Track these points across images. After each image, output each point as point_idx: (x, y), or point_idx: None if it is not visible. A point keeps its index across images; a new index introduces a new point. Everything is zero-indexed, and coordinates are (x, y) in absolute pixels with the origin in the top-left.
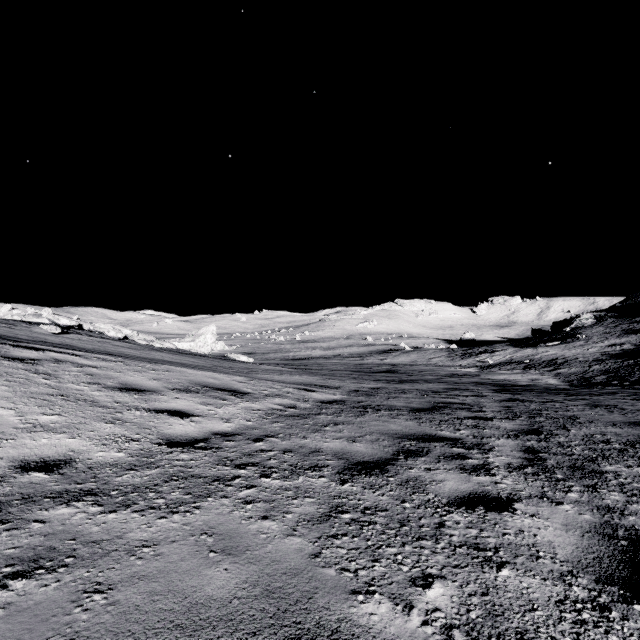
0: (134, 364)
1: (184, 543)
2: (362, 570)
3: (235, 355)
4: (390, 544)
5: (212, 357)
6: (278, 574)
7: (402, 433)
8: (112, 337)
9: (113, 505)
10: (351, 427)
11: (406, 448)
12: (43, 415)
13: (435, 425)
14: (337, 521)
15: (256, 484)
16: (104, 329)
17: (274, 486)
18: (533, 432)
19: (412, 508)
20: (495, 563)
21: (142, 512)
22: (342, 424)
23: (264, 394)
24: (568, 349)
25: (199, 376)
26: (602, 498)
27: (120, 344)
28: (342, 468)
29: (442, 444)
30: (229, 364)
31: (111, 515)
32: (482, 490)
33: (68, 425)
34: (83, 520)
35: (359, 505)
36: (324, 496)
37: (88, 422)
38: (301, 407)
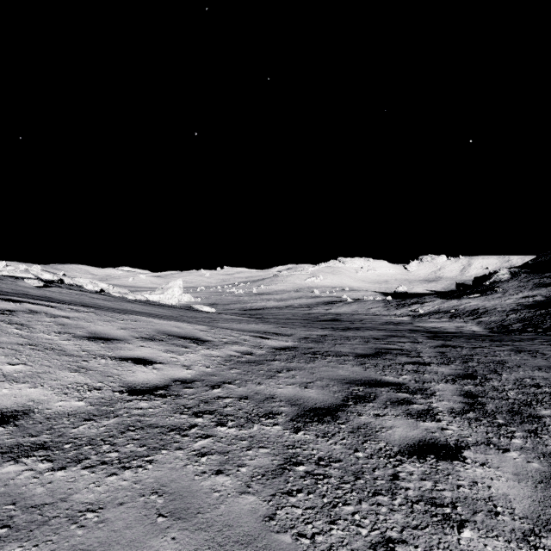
0: (105, 314)
1: (132, 505)
2: (319, 535)
3: (199, 306)
4: (346, 501)
5: (179, 308)
6: (230, 543)
7: (350, 378)
8: (90, 290)
9: (63, 461)
10: (303, 373)
11: (355, 393)
12: (8, 365)
13: (379, 370)
14: (292, 475)
15: (212, 434)
16: (82, 283)
17: (229, 435)
18: (468, 376)
19: (365, 458)
20: (455, 522)
21: (92, 468)
22: (294, 370)
23: (223, 342)
24: (488, 300)
25: (164, 325)
26: (545, 444)
27: (96, 296)
28: (295, 415)
29: (387, 389)
30: (193, 314)
31: (59, 473)
32: (430, 437)
33: (32, 374)
34: (28, 479)
35: (313, 455)
36: (278, 446)
37: (52, 371)
38: (257, 353)
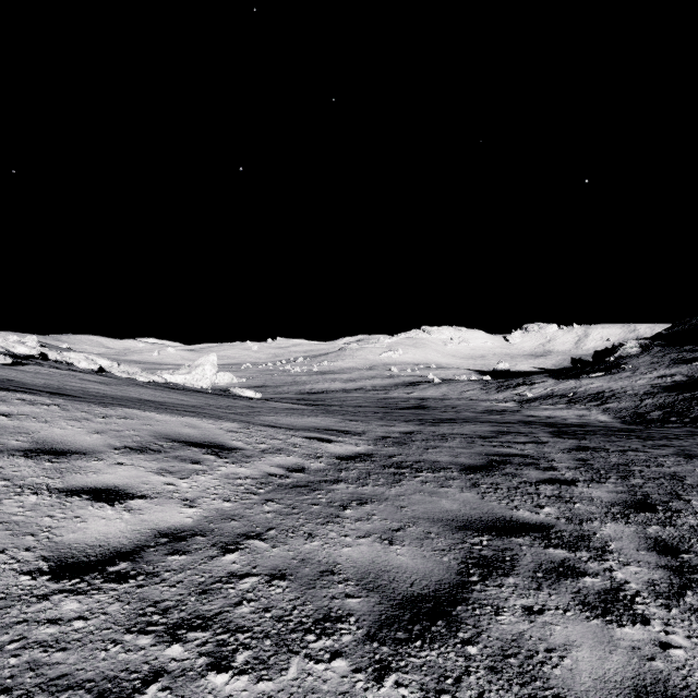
0: (77, 408)
1: None
2: None
3: (239, 390)
4: None
5: (210, 393)
6: None
7: (462, 517)
8: (83, 369)
9: None
10: (384, 508)
11: (477, 553)
12: None
13: (504, 498)
14: None
15: None
16: (73, 359)
17: None
18: (643, 506)
19: None
20: None
21: None
22: (370, 502)
23: (260, 449)
24: (614, 381)
25: (171, 424)
26: None
27: (90, 378)
28: (376, 621)
29: (529, 540)
30: (228, 402)
31: None
32: (652, 675)
33: None
34: None
35: None
36: None
37: None
38: (311, 469)
